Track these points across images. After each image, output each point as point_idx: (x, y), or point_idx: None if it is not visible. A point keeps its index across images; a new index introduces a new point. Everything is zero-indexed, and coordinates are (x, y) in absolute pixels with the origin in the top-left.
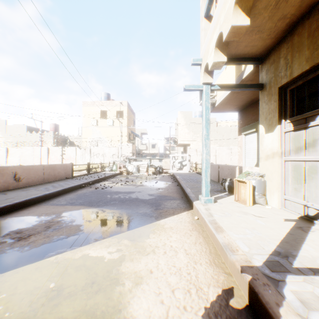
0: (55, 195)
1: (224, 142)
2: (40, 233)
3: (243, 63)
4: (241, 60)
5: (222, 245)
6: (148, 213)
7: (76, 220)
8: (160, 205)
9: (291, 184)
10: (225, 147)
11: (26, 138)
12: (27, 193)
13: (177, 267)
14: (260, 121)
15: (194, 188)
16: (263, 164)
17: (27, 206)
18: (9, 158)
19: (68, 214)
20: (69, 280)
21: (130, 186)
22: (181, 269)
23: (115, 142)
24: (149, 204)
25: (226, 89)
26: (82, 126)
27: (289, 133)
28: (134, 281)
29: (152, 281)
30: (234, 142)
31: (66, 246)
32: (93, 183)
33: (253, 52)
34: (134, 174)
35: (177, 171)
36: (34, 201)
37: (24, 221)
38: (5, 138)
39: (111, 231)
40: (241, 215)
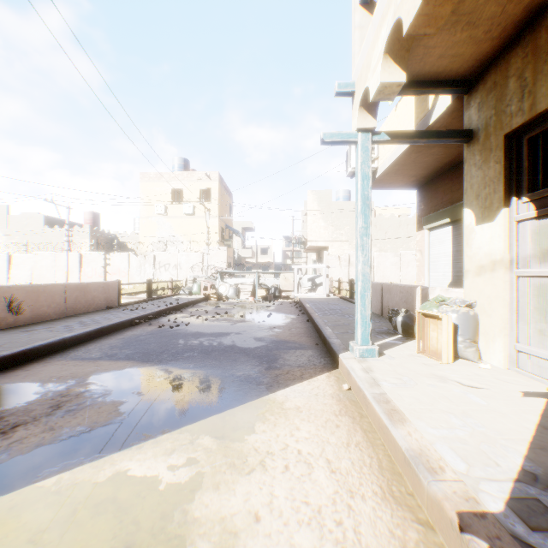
0: (82, 340)
1: (387, 244)
2: (37, 419)
3: (434, 90)
4: (431, 86)
5: (407, 455)
6: (253, 377)
7: (113, 390)
8: (276, 359)
9: (532, 321)
10: (390, 253)
11: (42, 238)
12: (30, 336)
13: (312, 506)
14: (466, 201)
15: (339, 327)
16: (473, 282)
17: (26, 362)
18: (13, 272)
19: (100, 379)
20: (75, 540)
21: (222, 323)
22: (321, 510)
23: (197, 244)
24: (255, 358)
25: (401, 142)
26: (141, 217)
27: (528, 223)
28: (219, 544)
29: (259, 545)
30: (405, 243)
31: (84, 452)
32: (156, 316)
33: (454, 69)
34: (230, 299)
35: (306, 294)
36: (41, 352)
37: (13, 394)
38: (7, 237)
39: (180, 416)
40: (436, 383)
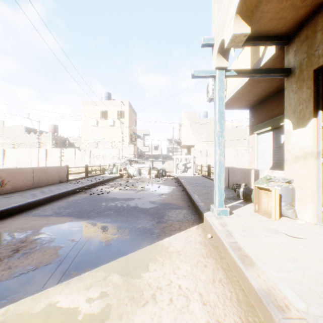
0: (41, 203)
1: (229, 144)
2: (1, 260)
3: (265, 43)
4: (263, 39)
5: (259, 293)
6: (148, 228)
7: (56, 238)
8: (163, 216)
9: None
10: (231, 149)
11: (24, 140)
12: (8, 200)
13: None
14: (286, 114)
15: (202, 194)
16: (291, 167)
17: (3, 218)
18: (6, 160)
19: (48, 229)
20: None
21: (130, 191)
22: None
23: (116, 144)
24: (150, 215)
25: (244, 76)
26: (82, 127)
27: None
28: None
29: None
30: (240, 143)
31: (28, 287)
32: (89, 187)
33: (279, 28)
34: (135, 177)
35: (181, 174)
36: (13, 211)
37: None
38: (3, 139)
39: (98, 258)
40: (270, 234)
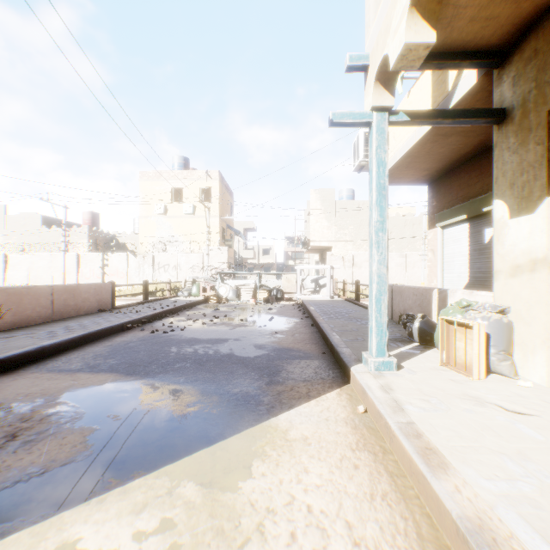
0: (64, 348)
1: (392, 244)
2: None
3: (460, 64)
4: (457, 58)
5: (461, 526)
6: (251, 394)
7: (85, 413)
8: (278, 371)
9: None
10: (395, 253)
11: (40, 238)
12: (6, 343)
13: None
14: (497, 191)
15: (347, 333)
16: (506, 285)
17: None
18: (9, 273)
19: (73, 397)
20: None
21: (221, 327)
22: None
23: (197, 245)
24: (255, 370)
25: (422, 123)
26: (140, 216)
27: None
28: None
29: None
30: (410, 244)
31: (27, 509)
32: (151, 320)
33: (485, 37)
34: (230, 301)
35: (309, 296)
36: (14, 363)
37: None
38: (4, 237)
39: (160, 450)
40: (472, 408)
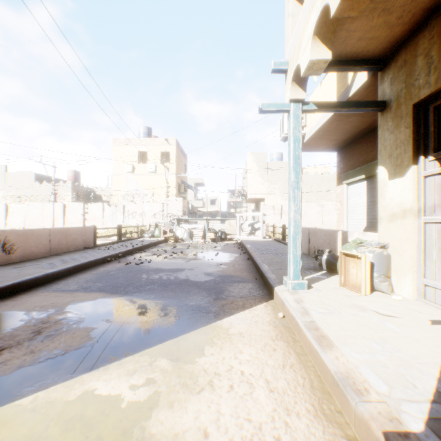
0: (62, 275)
1: (312, 196)
2: (21, 343)
3: (353, 68)
4: (351, 64)
5: (336, 377)
6: (203, 306)
7: (86, 318)
8: (222, 291)
9: (437, 260)
10: (314, 203)
11: (33, 191)
12: (20, 271)
13: (254, 423)
14: (381, 160)
15: (274, 264)
16: (386, 228)
17: (15, 293)
18: (10, 219)
19: (75, 308)
20: None
21: (178, 260)
22: (262, 427)
23: (159, 196)
24: (205, 290)
25: (326, 111)
26: (113, 174)
27: (433, 178)
28: None
29: None
30: (326, 196)
31: (58, 373)
32: (124, 255)
33: (370, 50)
34: (185, 241)
35: (246, 237)
36: (28, 285)
37: (2, 321)
38: (5, 190)
39: (141, 340)
40: (357, 312)
